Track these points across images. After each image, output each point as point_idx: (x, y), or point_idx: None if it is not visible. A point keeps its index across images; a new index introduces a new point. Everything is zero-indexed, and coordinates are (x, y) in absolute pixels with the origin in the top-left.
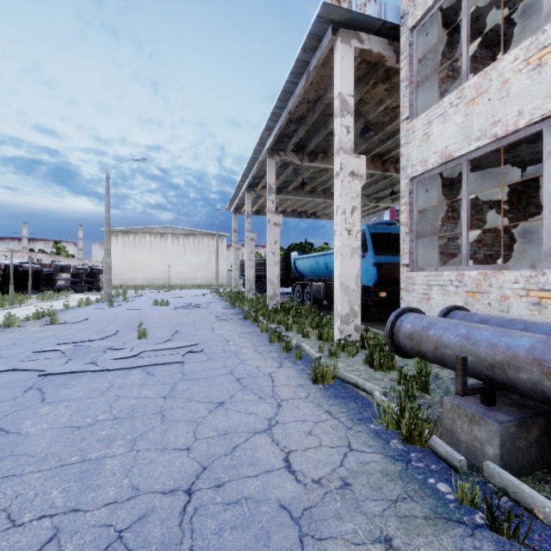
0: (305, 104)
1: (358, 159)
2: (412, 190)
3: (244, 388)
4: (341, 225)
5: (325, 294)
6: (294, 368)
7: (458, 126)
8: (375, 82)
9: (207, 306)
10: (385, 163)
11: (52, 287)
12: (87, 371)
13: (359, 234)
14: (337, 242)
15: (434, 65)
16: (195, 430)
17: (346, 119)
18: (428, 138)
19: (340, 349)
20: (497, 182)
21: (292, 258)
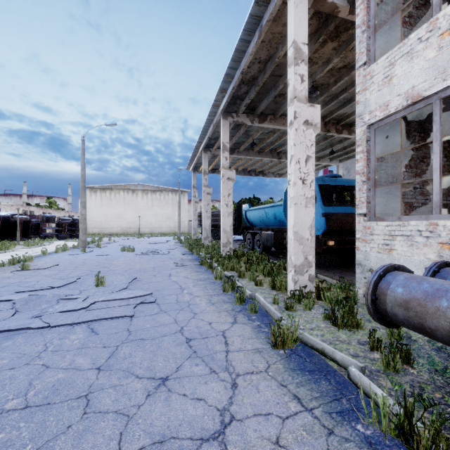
0: (256, 64)
1: (312, 108)
2: (370, 138)
3: (194, 355)
4: (295, 175)
5: (273, 242)
6: (249, 325)
7: (429, 62)
8: (324, 40)
9: (169, 252)
10: (327, 124)
11: (39, 235)
12: (26, 328)
13: (313, 184)
14: (290, 191)
15: (391, 10)
16: (122, 434)
17: (300, 67)
18: (390, 80)
19: (295, 300)
20: None
21: (243, 210)
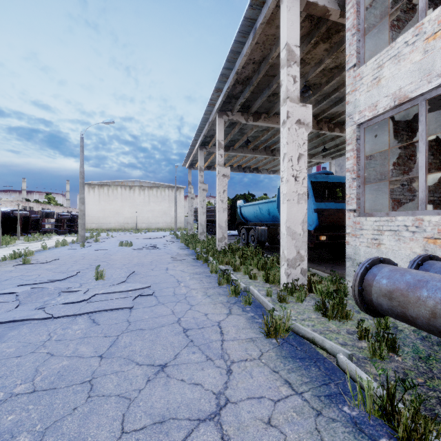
0: (251, 65)
1: (304, 108)
2: (359, 137)
3: (191, 344)
4: (288, 172)
5: (267, 237)
6: (243, 316)
7: (415, 65)
8: (316, 41)
9: (165, 246)
10: (319, 122)
11: (38, 230)
12: (30, 319)
13: (305, 181)
14: (283, 188)
15: (380, 14)
16: (125, 415)
17: (293, 68)
18: (378, 82)
19: (288, 293)
20: (439, 130)
21: (238, 206)
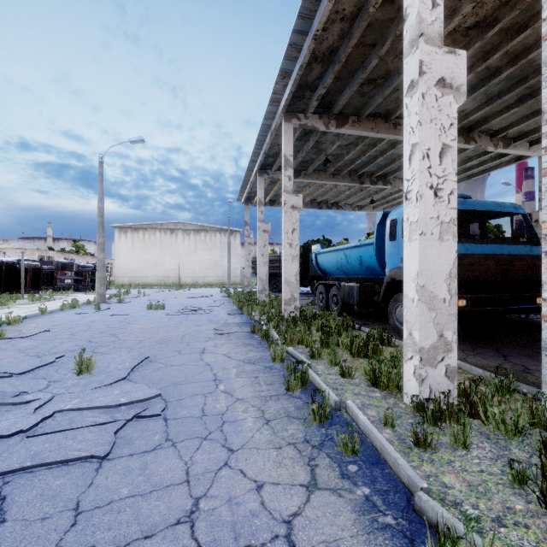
0: (337, 24)
1: (452, 57)
2: None
3: None
4: (421, 180)
5: (359, 299)
6: (346, 499)
7: None
8: None
9: (210, 310)
10: None
11: (53, 286)
12: None
13: (454, 197)
14: (411, 211)
15: None
16: None
17: None
18: None
19: (427, 420)
20: None
21: (313, 253)
